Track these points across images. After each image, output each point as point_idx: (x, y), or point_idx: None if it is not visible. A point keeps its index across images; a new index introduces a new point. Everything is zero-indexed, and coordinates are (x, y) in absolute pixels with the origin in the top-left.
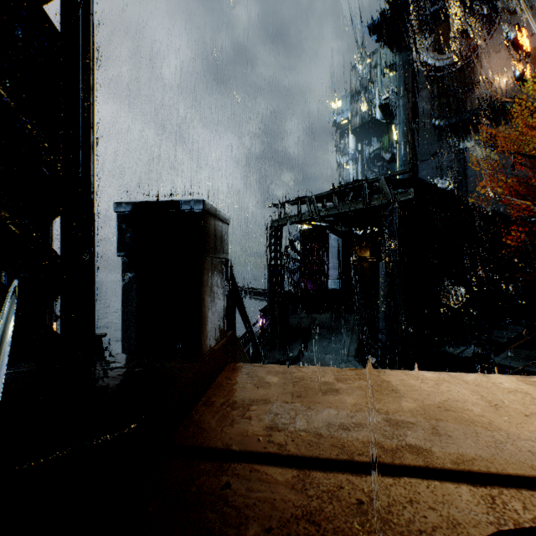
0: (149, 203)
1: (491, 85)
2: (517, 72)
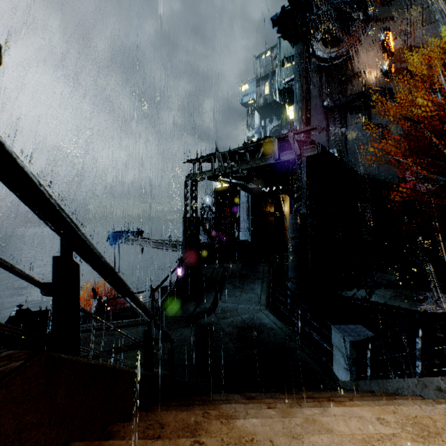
0: None
1: (365, 76)
2: (385, 67)
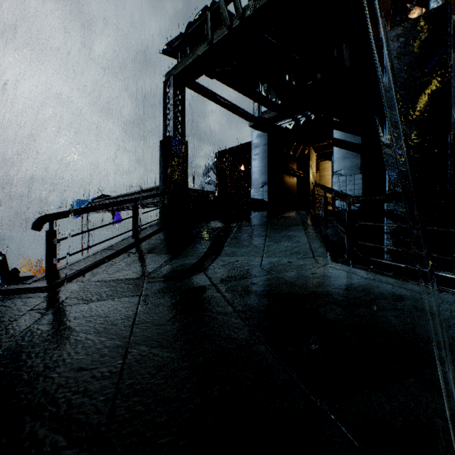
0: None
1: None
2: None
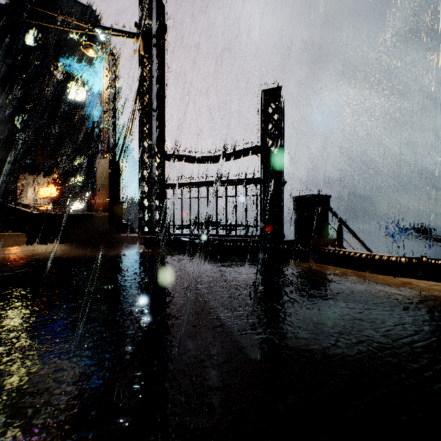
0: (299, 196)
1: None
2: None
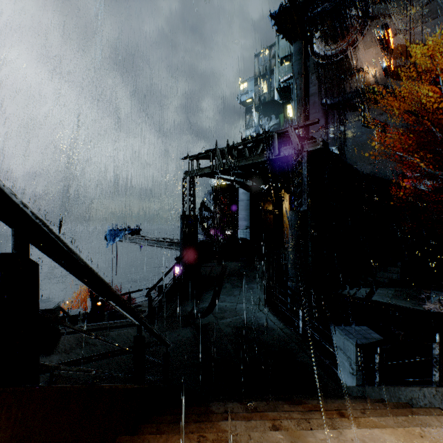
0: None
1: (364, 74)
2: (384, 64)
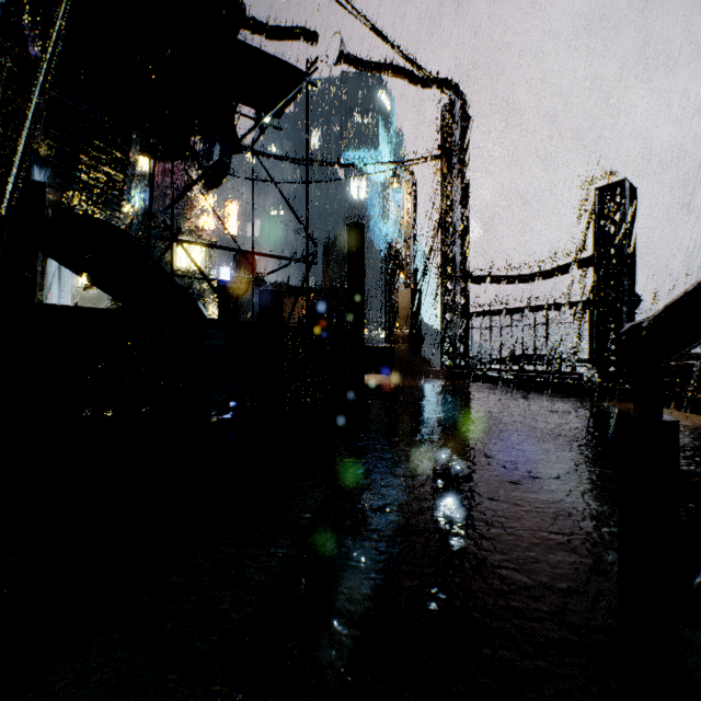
0: None
1: None
2: None
